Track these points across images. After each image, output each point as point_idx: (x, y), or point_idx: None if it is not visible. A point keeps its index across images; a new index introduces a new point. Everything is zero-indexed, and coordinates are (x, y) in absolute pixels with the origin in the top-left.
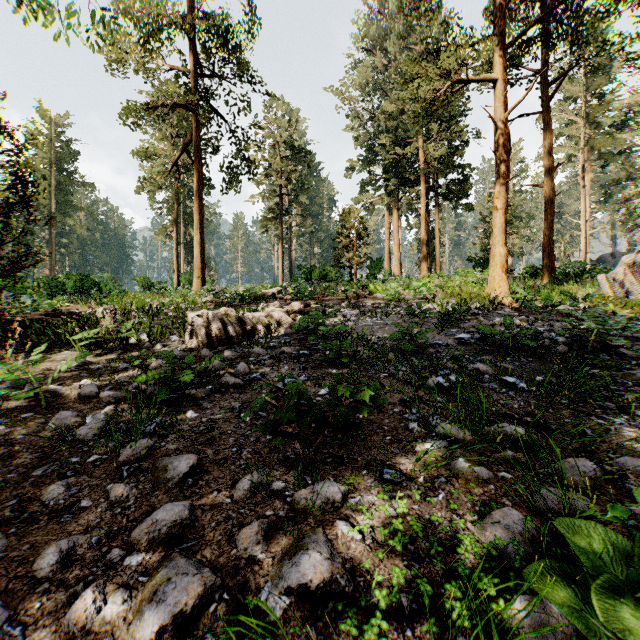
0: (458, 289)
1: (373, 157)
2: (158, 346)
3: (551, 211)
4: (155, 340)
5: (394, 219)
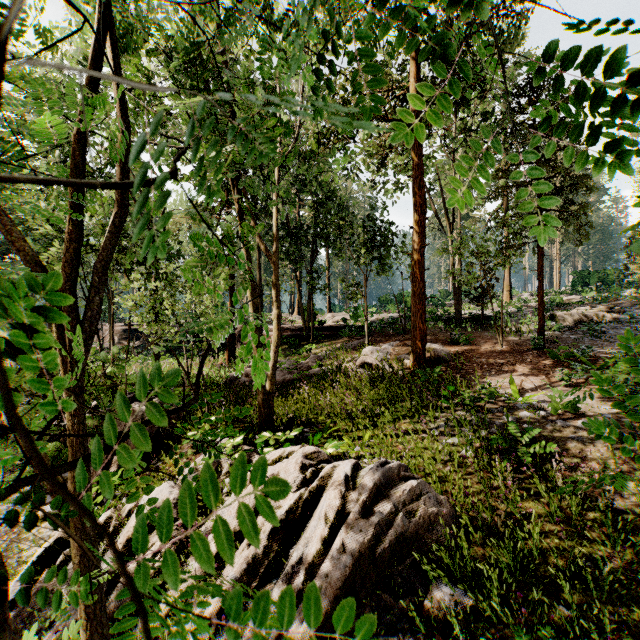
0: None
1: None
2: (552, 325)
3: None
4: (545, 323)
5: None
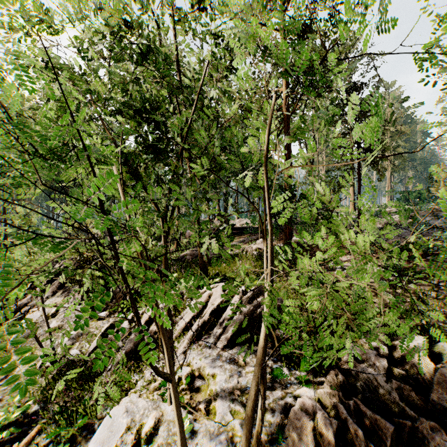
0: None
1: None
2: None
3: None
4: None
5: None
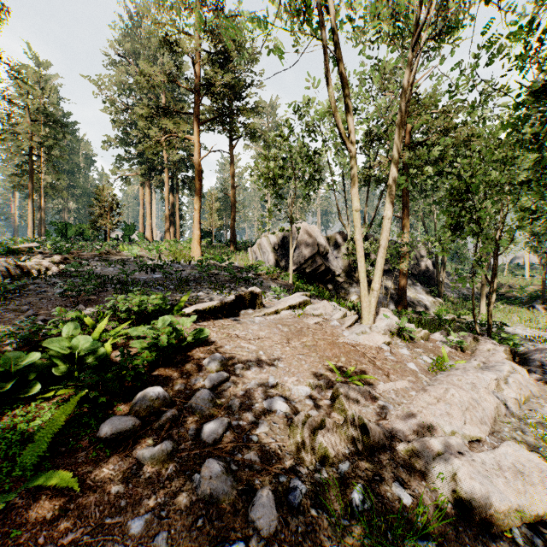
0: (177, 252)
1: (130, 139)
2: None
3: (234, 210)
4: None
5: (147, 194)
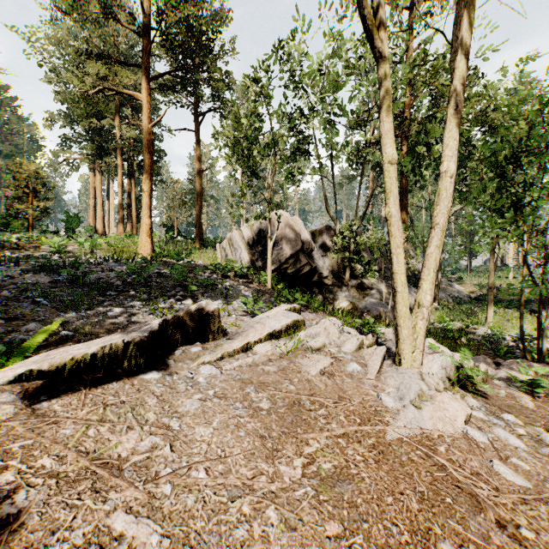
0: (119, 246)
1: None
2: None
3: (200, 199)
4: None
5: (97, 180)
